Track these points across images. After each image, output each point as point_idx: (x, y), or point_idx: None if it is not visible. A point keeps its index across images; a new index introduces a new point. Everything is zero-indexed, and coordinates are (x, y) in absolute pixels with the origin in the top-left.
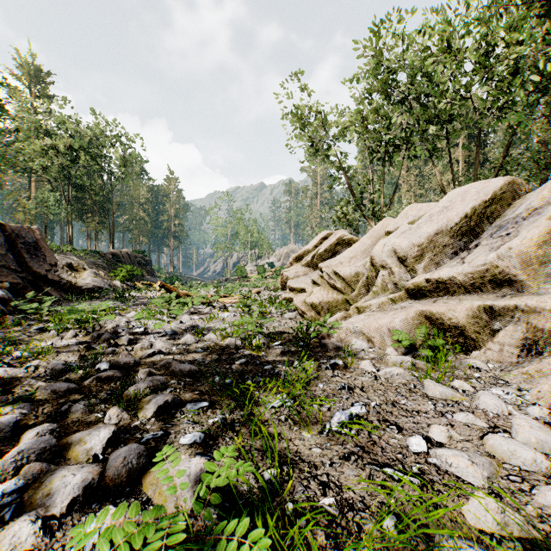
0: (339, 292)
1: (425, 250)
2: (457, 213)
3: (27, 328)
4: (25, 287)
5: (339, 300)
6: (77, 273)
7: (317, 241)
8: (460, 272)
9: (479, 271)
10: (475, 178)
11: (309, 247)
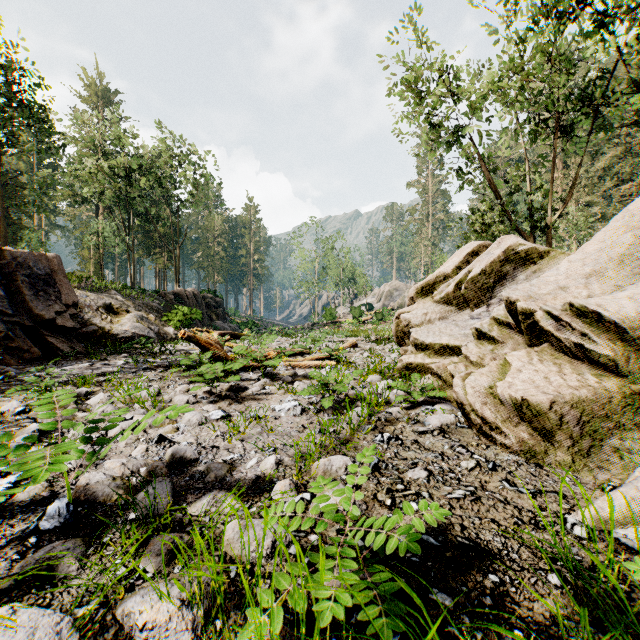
0: (599, 367)
1: None
2: None
3: None
4: (10, 336)
5: (613, 397)
6: (117, 317)
7: (460, 258)
8: None
9: None
10: None
11: (446, 269)
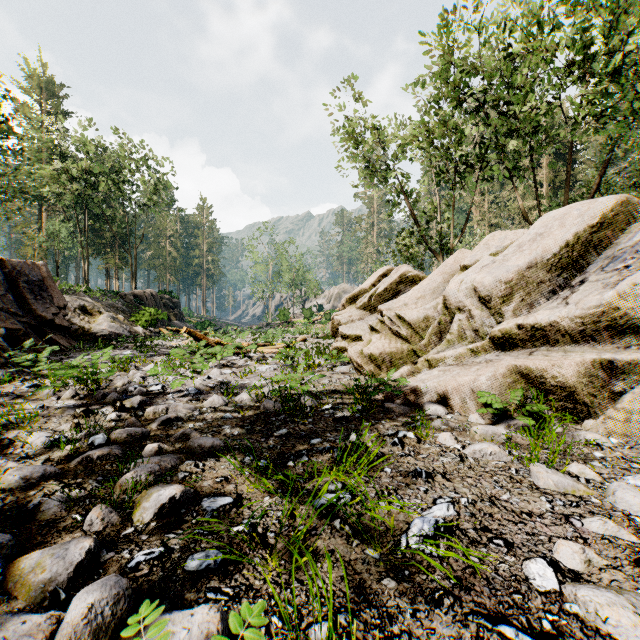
0: (404, 340)
1: (515, 288)
2: (555, 241)
3: (20, 385)
4: (27, 333)
5: (404, 351)
6: (92, 317)
7: (375, 279)
8: (564, 316)
9: (592, 314)
10: (565, 203)
11: (365, 286)
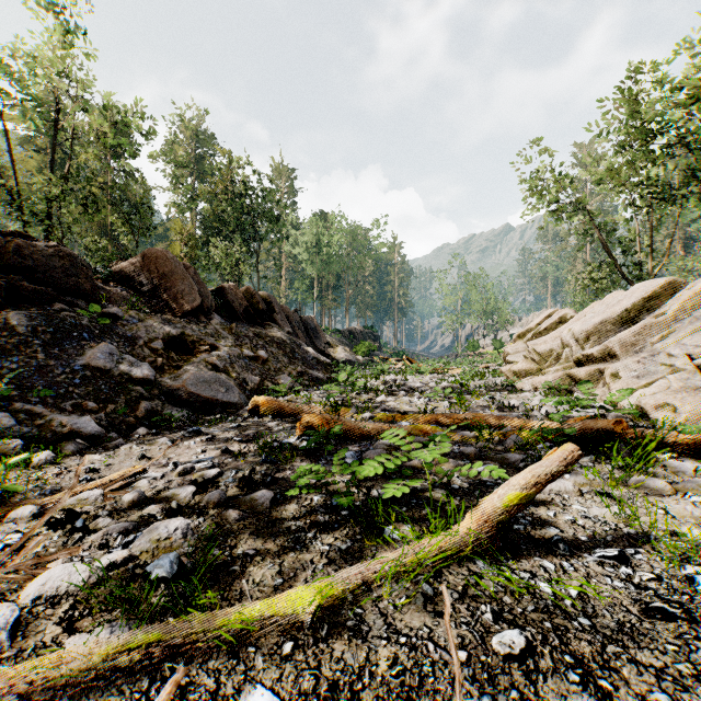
0: (536, 363)
1: (591, 335)
2: (620, 307)
3: None
4: None
5: (535, 369)
6: (333, 349)
7: (540, 319)
8: (596, 350)
9: (602, 349)
10: None
11: (532, 325)
